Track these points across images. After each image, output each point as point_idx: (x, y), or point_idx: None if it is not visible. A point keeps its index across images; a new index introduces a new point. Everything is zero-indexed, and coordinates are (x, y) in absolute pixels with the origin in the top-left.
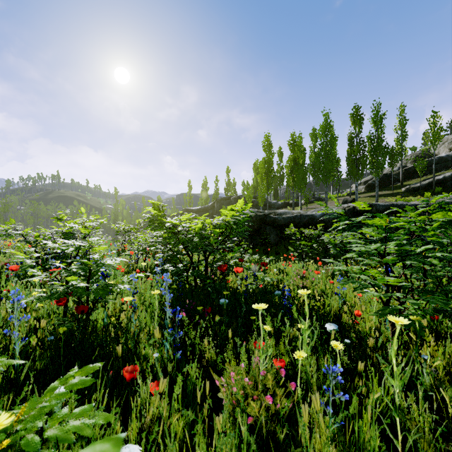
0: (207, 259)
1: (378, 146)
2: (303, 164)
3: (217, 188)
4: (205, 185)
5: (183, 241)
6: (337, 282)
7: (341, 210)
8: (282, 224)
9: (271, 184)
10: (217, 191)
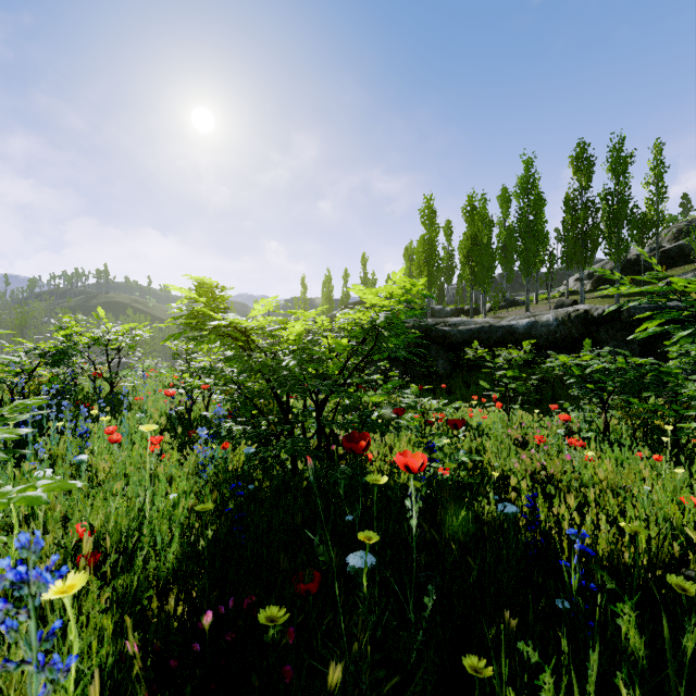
0: (323, 408)
1: (619, 210)
2: (488, 244)
3: (346, 287)
4: (327, 283)
5: (262, 368)
6: (610, 461)
7: (663, 287)
8: (458, 341)
9: (435, 279)
10: (347, 293)
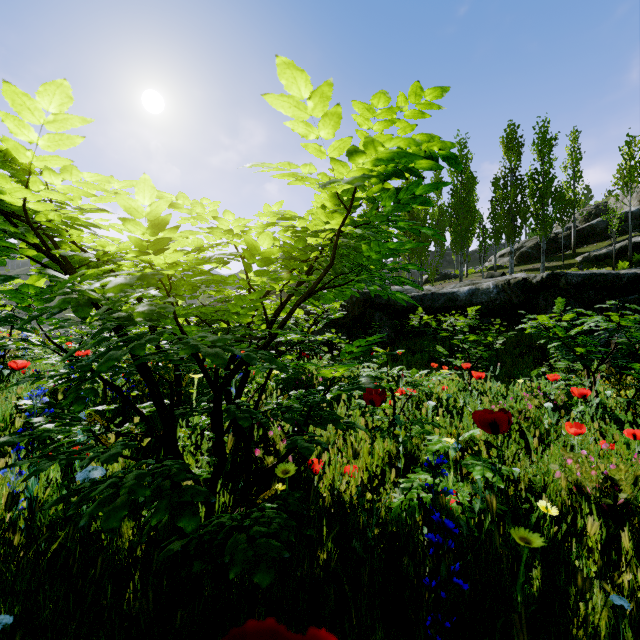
0: (241, 387)
1: (545, 189)
2: (425, 219)
3: None
4: None
5: (73, 307)
6: None
7: None
8: (402, 309)
9: None
10: None
